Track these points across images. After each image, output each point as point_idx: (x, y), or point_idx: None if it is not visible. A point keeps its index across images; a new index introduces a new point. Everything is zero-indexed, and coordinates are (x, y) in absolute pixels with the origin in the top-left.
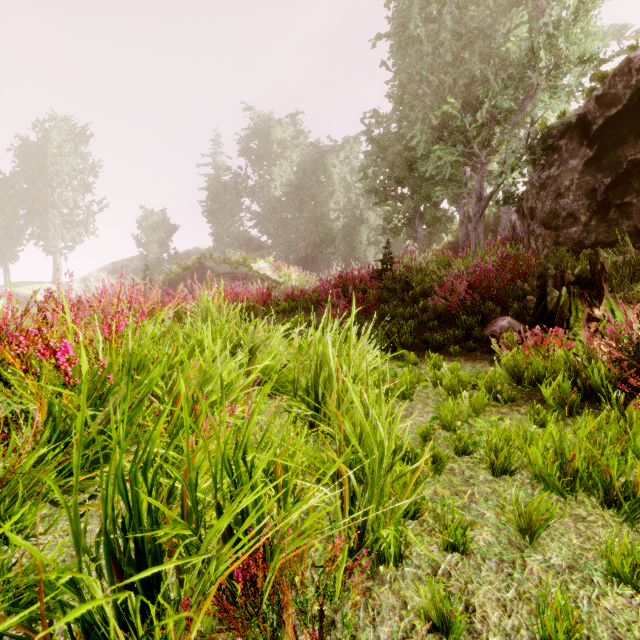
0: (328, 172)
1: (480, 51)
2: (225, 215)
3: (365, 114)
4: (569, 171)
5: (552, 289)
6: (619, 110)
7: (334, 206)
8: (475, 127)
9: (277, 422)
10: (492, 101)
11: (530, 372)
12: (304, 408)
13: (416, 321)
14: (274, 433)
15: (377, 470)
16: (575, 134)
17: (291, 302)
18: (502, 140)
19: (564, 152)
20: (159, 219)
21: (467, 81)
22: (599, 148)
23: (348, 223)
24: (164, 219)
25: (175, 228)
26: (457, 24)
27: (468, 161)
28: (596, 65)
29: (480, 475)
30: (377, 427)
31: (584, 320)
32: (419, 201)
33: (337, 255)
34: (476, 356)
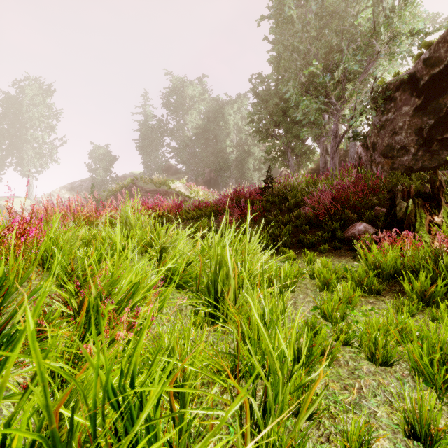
0: (225, 119)
1: (336, 29)
2: (152, 149)
3: (252, 76)
4: (402, 115)
5: (401, 201)
6: (441, 69)
7: (230, 143)
8: (332, 84)
9: (182, 312)
10: (346, 64)
11: (389, 267)
12: (204, 309)
13: (293, 225)
14: (174, 337)
15: (280, 392)
16: (407, 88)
17: (198, 211)
18: (352, 93)
19: (398, 101)
20: (104, 152)
21: (327, 50)
22: (425, 98)
23: (240, 155)
24: (108, 152)
25: (116, 158)
26: (319, 9)
27: (327, 108)
28: (423, 37)
29: (363, 366)
30: (275, 333)
31: (427, 225)
32: (291, 139)
33: (232, 178)
34: (341, 253)
